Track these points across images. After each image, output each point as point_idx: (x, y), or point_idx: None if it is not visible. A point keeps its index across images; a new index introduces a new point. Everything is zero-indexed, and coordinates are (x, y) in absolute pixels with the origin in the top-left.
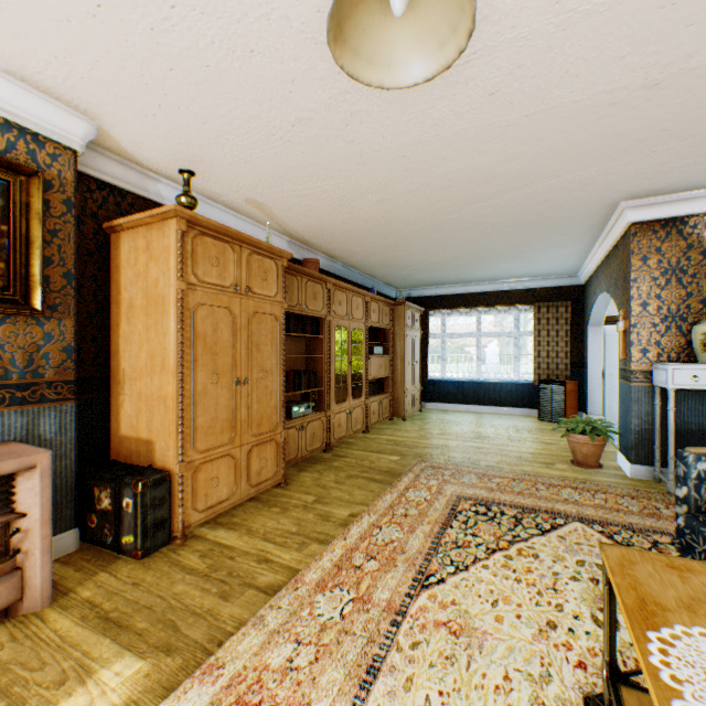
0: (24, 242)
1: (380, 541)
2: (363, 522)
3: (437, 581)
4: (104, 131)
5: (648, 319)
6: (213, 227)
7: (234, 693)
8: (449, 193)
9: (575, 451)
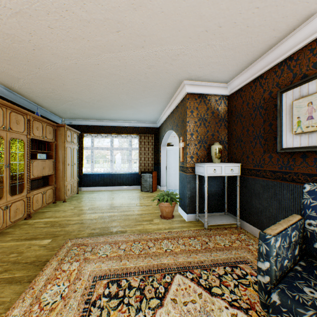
0: None
1: None
2: None
3: None
4: None
5: (193, 141)
6: None
7: None
8: (89, 31)
9: (163, 211)
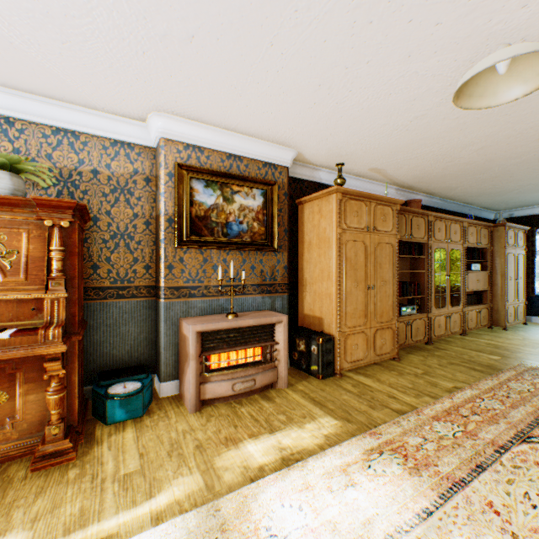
0: (270, 217)
1: (481, 406)
2: (465, 393)
3: (538, 442)
4: (299, 153)
5: None
6: (354, 194)
7: (389, 446)
8: None
9: None
